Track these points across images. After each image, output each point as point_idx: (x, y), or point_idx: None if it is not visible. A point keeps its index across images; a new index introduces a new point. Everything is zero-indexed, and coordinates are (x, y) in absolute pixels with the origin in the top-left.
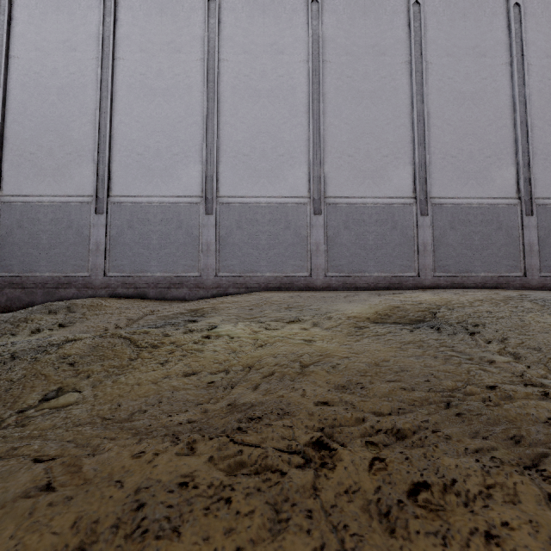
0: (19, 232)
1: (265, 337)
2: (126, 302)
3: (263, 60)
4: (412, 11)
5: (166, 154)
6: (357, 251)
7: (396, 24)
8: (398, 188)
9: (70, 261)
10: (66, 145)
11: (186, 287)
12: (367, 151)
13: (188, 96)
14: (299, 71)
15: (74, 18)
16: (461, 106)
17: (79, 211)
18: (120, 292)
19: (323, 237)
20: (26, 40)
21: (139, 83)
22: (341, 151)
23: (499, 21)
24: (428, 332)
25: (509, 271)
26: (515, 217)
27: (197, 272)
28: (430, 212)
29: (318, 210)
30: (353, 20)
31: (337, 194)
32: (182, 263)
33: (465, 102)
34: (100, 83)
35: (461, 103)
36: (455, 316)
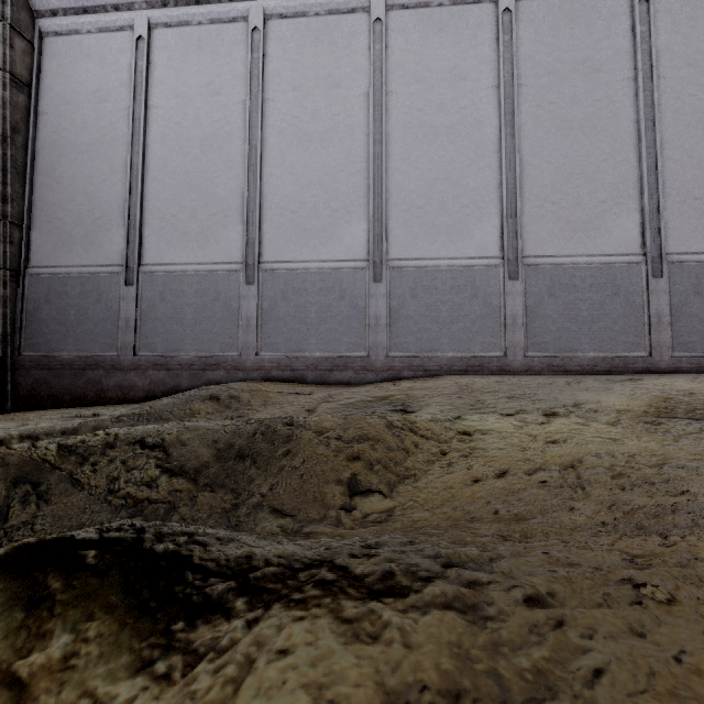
0: (162, 305)
1: (542, 432)
2: (286, 387)
3: (440, 90)
4: (638, 12)
5: (324, 210)
6: (566, 325)
7: (615, 30)
8: (620, 243)
9: (217, 338)
10: (211, 205)
11: (351, 369)
12: (577, 197)
13: (350, 140)
14: (486, 99)
15: (217, 57)
16: None
17: (227, 280)
18: (275, 375)
19: (521, 307)
20: (165, 87)
21: (291, 128)
22: (542, 197)
23: None
24: None
25: None
26: None
27: (364, 351)
28: (666, 272)
29: (514, 273)
30: (556, 30)
31: (538, 252)
32: (345, 341)
33: None
34: (248, 130)
35: None
36: None
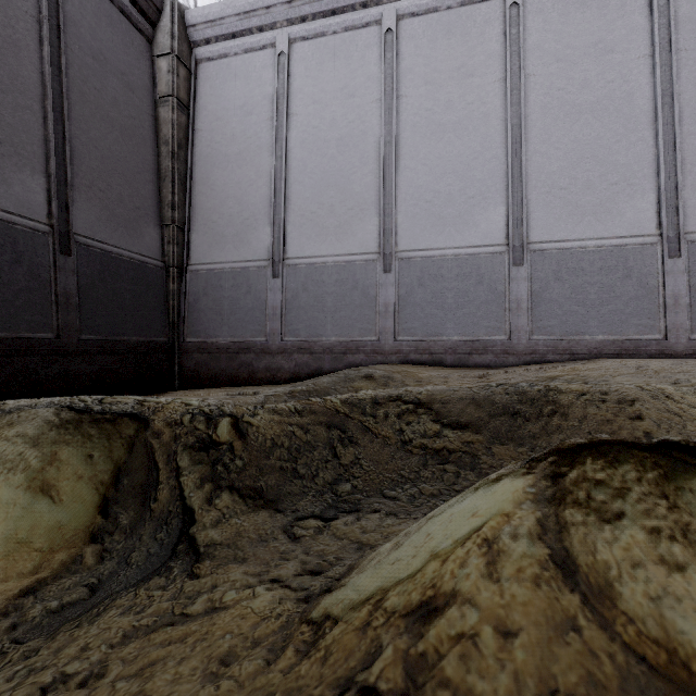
0: (304, 295)
1: None
2: (429, 369)
3: (583, 66)
4: None
5: (459, 198)
6: None
7: None
8: None
9: (356, 324)
10: (347, 200)
11: (491, 352)
12: None
13: (485, 127)
14: (637, 70)
15: (351, 62)
16: None
17: (364, 270)
18: (413, 358)
19: (684, 286)
20: (303, 95)
21: (424, 121)
22: None
23: None
24: None
25: None
26: None
27: (503, 335)
28: None
29: (675, 251)
30: None
31: None
32: (483, 325)
33: None
34: (383, 127)
35: None
36: None
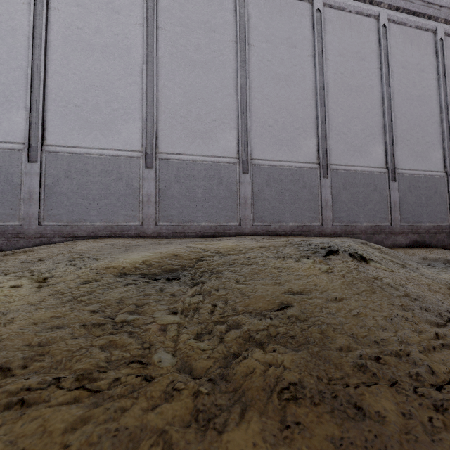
0: None
1: None
2: None
3: (97, 16)
4: None
5: None
6: (187, 203)
7: (225, 7)
8: (224, 149)
9: None
10: None
11: (3, 237)
12: (198, 114)
13: (12, 39)
14: (134, 32)
15: None
16: (276, 85)
17: None
18: None
19: (154, 189)
20: None
21: None
22: (174, 111)
23: (306, 21)
24: (151, 285)
25: (311, 221)
26: (315, 178)
27: (18, 221)
28: (251, 171)
29: (151, 164)
30: None
31: (170, 150)
32: None
33: (280, 82)
34: None
35: (276, 83)
36: (212, 264)
